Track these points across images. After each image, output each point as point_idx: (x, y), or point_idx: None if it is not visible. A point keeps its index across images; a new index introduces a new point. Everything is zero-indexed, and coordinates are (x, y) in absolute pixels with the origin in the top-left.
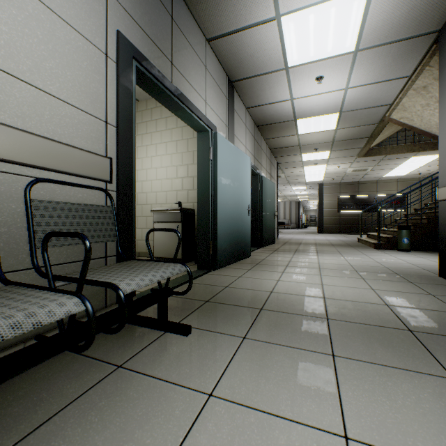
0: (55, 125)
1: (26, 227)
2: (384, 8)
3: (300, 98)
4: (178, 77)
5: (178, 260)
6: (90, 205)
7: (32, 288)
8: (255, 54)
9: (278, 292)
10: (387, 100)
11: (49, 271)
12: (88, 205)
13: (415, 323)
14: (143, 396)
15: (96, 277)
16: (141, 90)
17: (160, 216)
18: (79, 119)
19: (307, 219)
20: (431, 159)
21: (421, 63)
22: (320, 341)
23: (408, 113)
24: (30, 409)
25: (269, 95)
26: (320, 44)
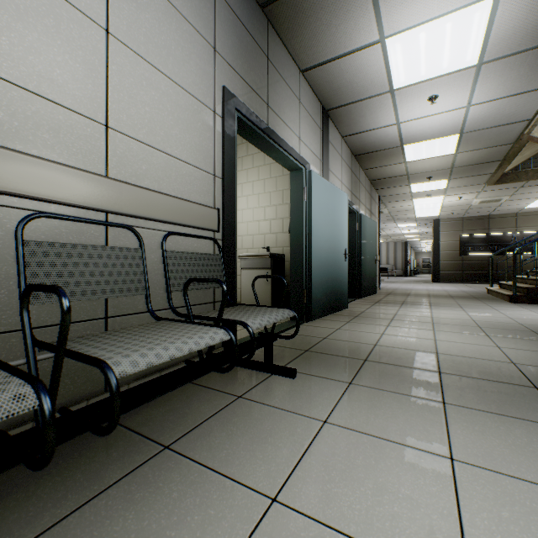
0: (178, 184)
1: (160, 274)
2: (514, 15)
3: (408, 121)
4: (273, 118)
5: None
6: (204, 254)
7: (182, 322)
8: (354, 80)
9: (383, 345)
10: (525, 115)
11: (190, 310)
12: (203, 254)
13: None
14: (266, 417)
15: (223, 316)
16: None
17: (248, 262)
18: (194, 176)
19: (418, 265)
20: None
21: None
22: (431, 390)
23: None
24: (181, 418)
25: (370, 121)
26: (434, 62)
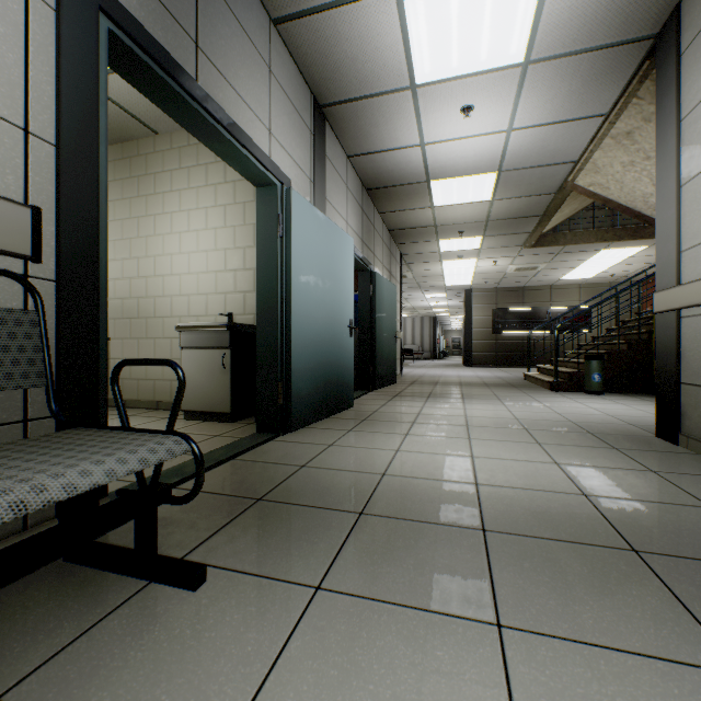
0: None
1: None
2: None
3: (436, 143)
4: (212, 75)
5: (224, 416)
6: None
7: None
8: (359, 56)
9: (395, 474)
10: (571, 154)
11: None
12: None
13: (640, 532)
14: None
15: None
16: (160, 112)
17: (193, 337)
18: None
19: (448, 345)
20: (628, 253)
21: (626, 91)
22: (473, 587)
23: (602, 177)
24: None
25: (385, 135)
26: (469, 46)
